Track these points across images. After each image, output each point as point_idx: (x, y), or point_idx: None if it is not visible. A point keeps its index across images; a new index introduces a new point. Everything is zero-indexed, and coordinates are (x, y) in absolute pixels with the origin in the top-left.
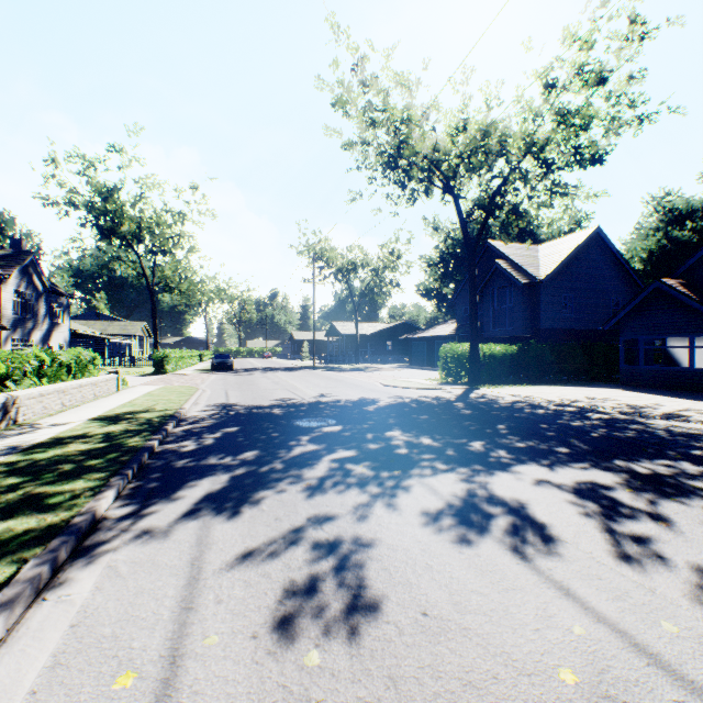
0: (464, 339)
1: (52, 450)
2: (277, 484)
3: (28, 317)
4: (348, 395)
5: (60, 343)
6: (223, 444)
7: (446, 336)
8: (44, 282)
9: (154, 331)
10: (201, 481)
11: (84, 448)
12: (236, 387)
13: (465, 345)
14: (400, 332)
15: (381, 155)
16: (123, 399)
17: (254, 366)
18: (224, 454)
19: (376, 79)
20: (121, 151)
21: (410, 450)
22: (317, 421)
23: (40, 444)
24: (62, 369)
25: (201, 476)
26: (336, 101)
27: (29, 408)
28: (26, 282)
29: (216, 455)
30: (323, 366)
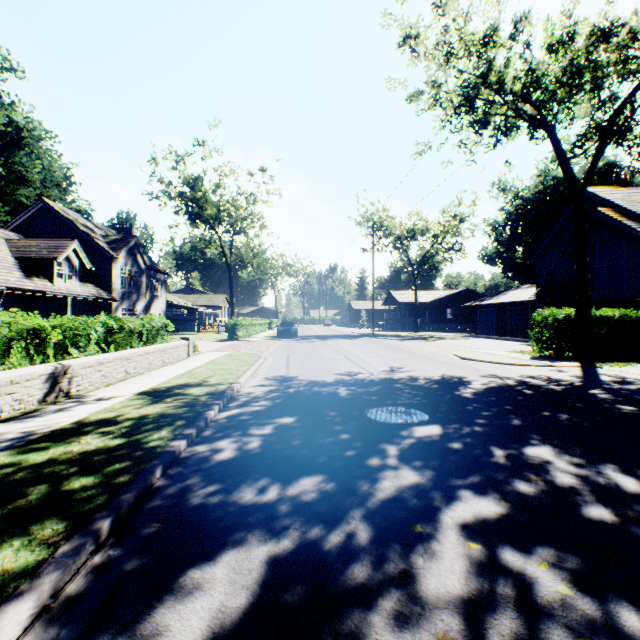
0: (546, 305)
1: (54, 447)
2: (365, 623)
3: (133, 291)
4: (425, 371)
5: (158, 312)
6: (271, 451)
7: (523, 302)
8: (145, 261)
9: (231, 301)
10: (213, 569)
11: (91, 447)
12: (298, 355)
13: (569, 310)
14: (461, 299)
15: (460, 86)
16: (186, 367)
17: (315, 333)
18: (269, 477)
19: (452, 1)
20: (203, 144)
21: (619, 514)
22: (399, 412)
23: (55, 432)
24: (132, 336)
25: (218, 545)
26: (404, 38)
27: (84, 377)
28: (132, 261)
29: (257, 479)
30: (382, 334)
